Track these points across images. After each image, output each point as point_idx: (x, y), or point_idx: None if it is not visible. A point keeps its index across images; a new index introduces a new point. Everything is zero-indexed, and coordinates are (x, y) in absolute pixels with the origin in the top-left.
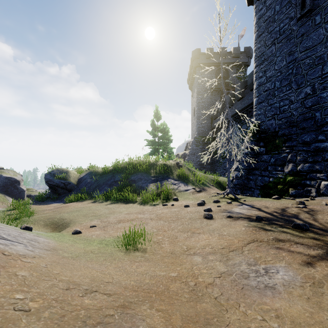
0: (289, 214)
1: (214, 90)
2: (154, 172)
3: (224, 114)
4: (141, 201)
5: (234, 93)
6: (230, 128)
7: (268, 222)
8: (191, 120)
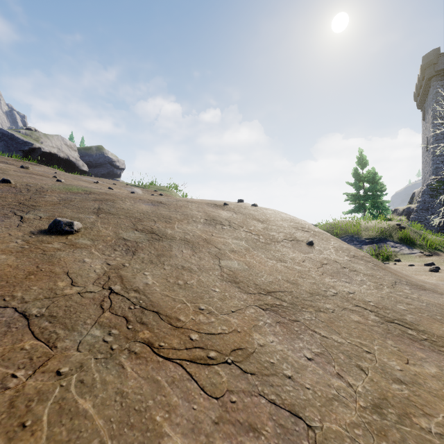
0: None
1: None
2: (367, 234)
3: None
4: None
5: None
6: None
7: None
8: (422, 156)
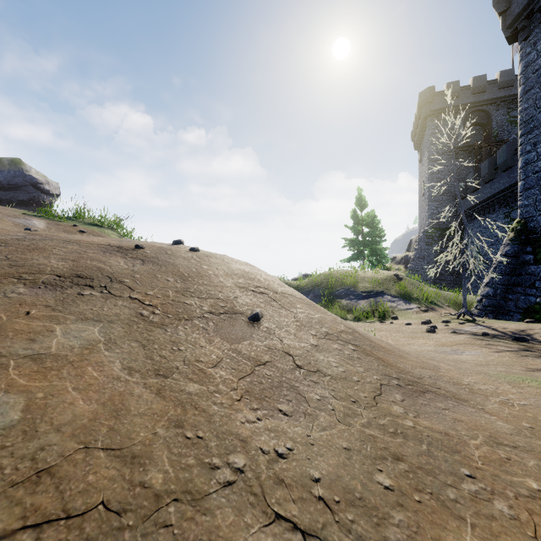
0: (524, 333)
1: (462, 150)
2: (364, 287)
3: (478, 192)
4: (352, 319)
5: (497, 158)
6: (466, 237)
7: (492, 336)
8: (419, 200)
